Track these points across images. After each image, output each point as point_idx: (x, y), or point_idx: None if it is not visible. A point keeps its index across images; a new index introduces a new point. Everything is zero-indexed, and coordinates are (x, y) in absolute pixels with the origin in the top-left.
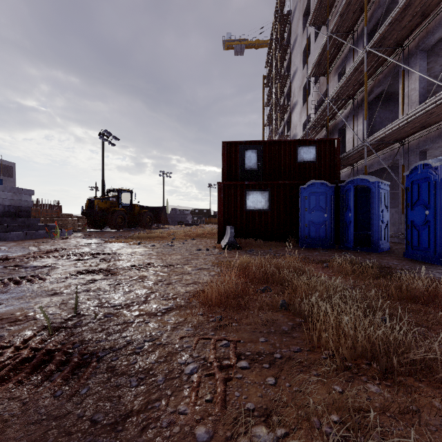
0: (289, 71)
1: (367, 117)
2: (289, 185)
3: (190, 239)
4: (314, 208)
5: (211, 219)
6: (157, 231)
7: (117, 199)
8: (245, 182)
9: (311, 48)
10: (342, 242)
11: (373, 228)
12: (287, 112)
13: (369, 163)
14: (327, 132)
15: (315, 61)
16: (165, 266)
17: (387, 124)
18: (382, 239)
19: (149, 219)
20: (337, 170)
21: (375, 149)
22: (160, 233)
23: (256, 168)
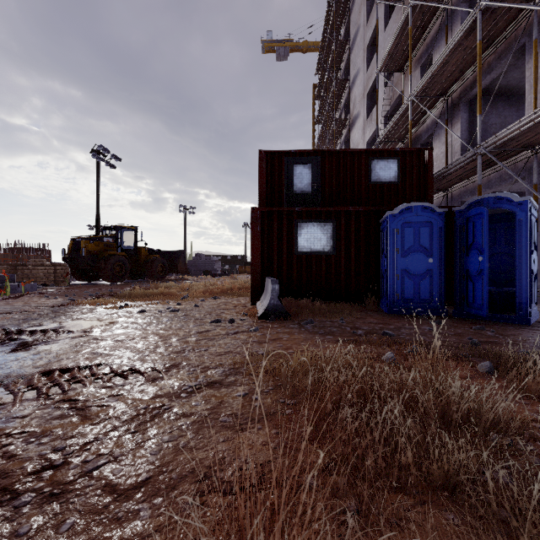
0: (347, 76)
1: (466, 122)
2: (364, 213)
3: (210, 298)
4: (411, 248)
5: (247, 268)
6: (167, 285)
7: (115, 240)
8: (295, 208)
9: (379, 39)
10: (460, 304)
11: (520, 283)
12: (345, 129)
13: (472, 186)
14: (410, 144)
15: (389, 47)
16: (120, 375)
17: (493, 133)
18: (533, 301)
19: (161, 268)
20: (429, 194)
21: (487, 163)
22: (171, 287)
23: (310, 191)
